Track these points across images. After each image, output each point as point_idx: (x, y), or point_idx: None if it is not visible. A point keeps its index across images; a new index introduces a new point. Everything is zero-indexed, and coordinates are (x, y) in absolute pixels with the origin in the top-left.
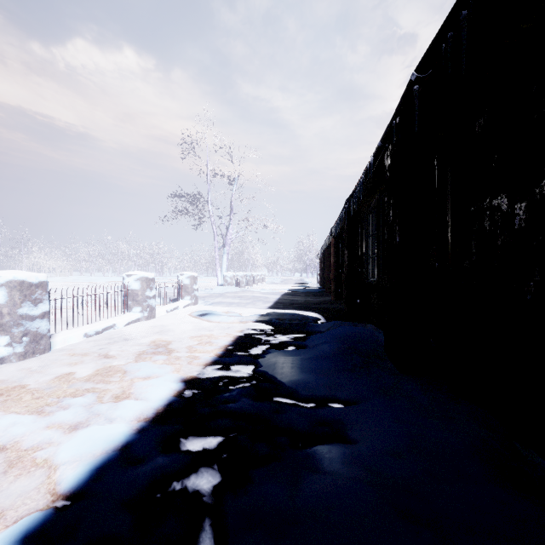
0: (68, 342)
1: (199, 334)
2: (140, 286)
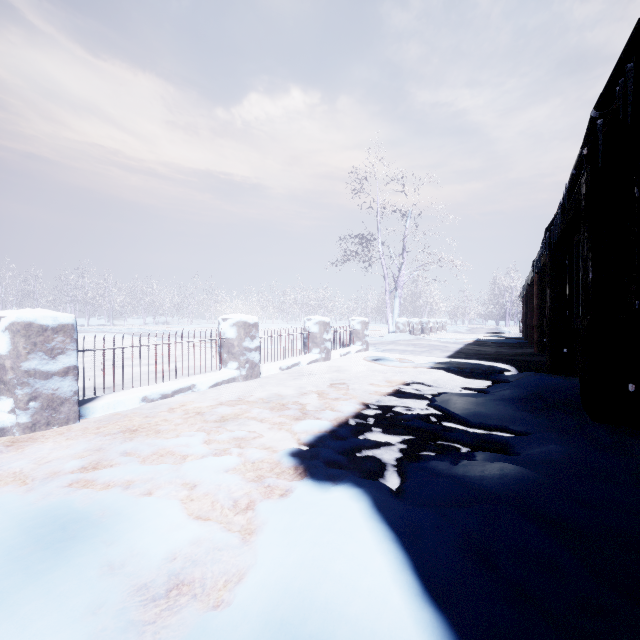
0: (270, 372)
1: (373, 375)
2: (318, 329)
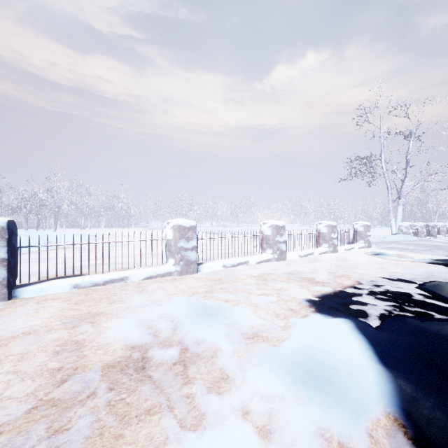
0: (292, 258)
1: (371, 264)
2: (327, 230)
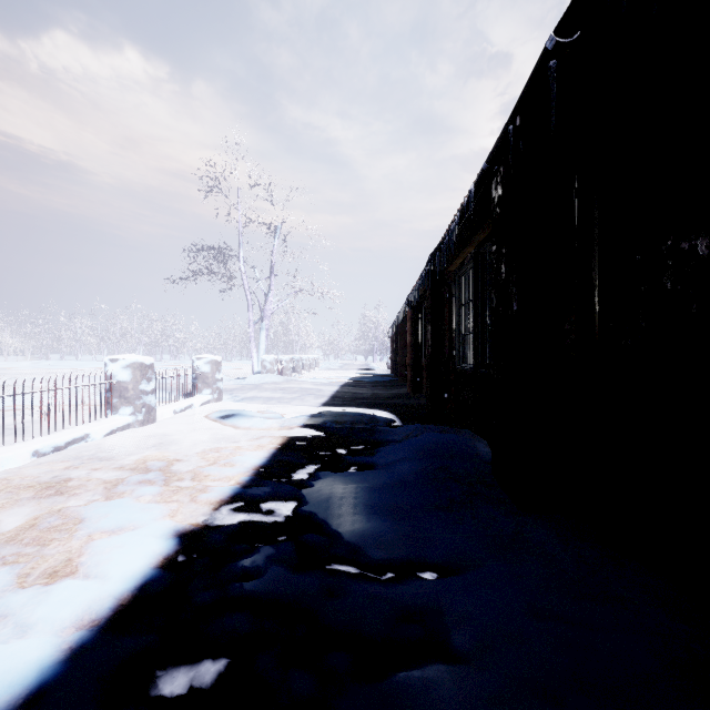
0: (3, 467)
1: (218, 447)
2: (130, 376)
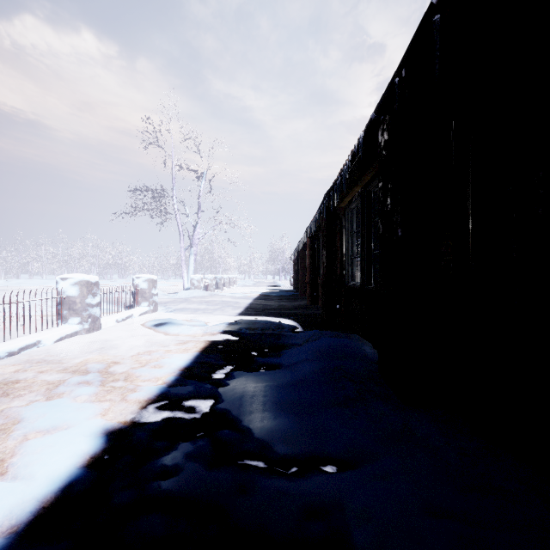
0: None
1: (150, 351)
2: (78, 292)
